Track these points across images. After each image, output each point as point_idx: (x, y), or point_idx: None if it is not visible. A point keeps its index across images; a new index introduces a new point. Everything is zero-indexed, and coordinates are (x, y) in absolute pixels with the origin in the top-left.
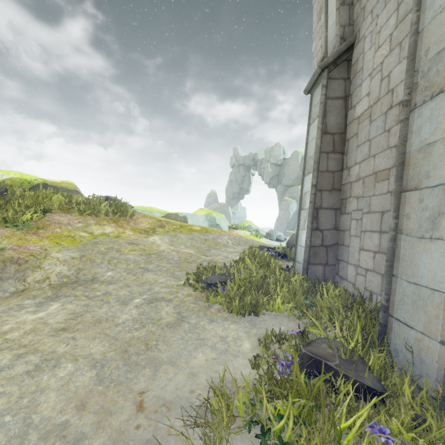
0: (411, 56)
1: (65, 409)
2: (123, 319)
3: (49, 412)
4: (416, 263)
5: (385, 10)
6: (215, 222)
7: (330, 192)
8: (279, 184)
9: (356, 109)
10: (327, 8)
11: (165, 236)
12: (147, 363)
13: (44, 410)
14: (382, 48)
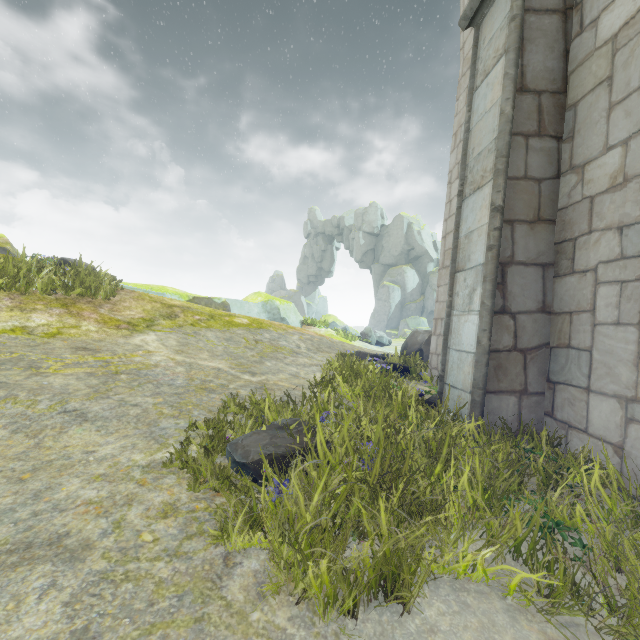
0: None
1: None
2: None
3: None
4: None
5: None
6: (278, 315)
7: (532, 226)
8: (375, 263)
9: (602, 23)
10: None
11: (171, 333)
12: None
13: None
14: None
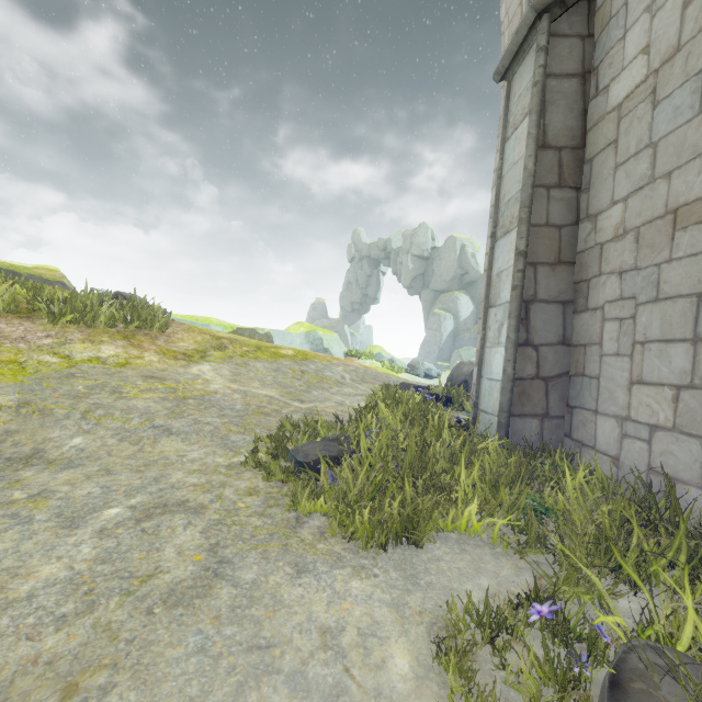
0: None
1: None
2: (37, 581)
3: None
4: None
5: None
6: (321, 346)
7: (553, 267)
8: (425, 289)
9: (611, 91)
10: None
11: (224, 364)
12: None
13: None
14: None
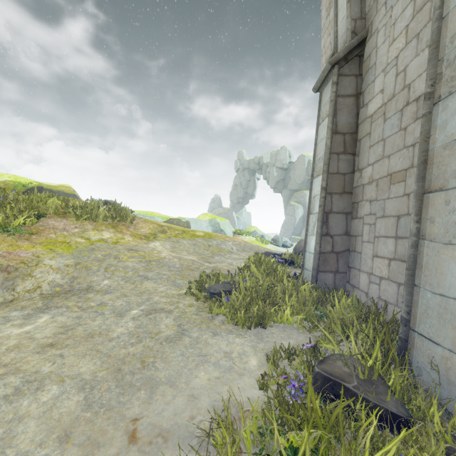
0: (434, 44)
1: (45, 442)
2: (118, 333)
3: (27, 445)
4: (442, 272)
5: (400, 0)
6: (219, 228)
7: (341, 195)
8: (284, 189)
9: (368, 107)
10: (337, 2)
11: (166, 241)
12: (143, 384)
13: (21, 443)
14: (397, 41)
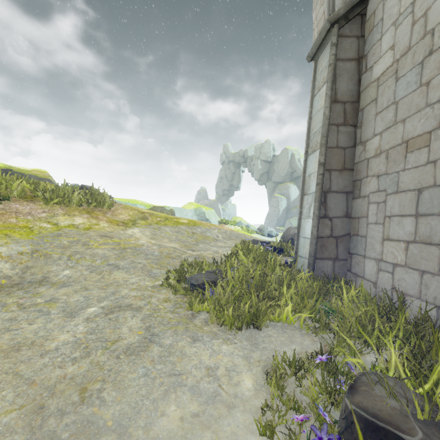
0: None
1: None
2: (59, 342)
3: None
4: None
5: None
6: (204, 217)
7: (341, 172)
8: (268, 181)
9: (374, 70)
10: None
11: (146, 228)
12: (73, 436)
13: None
14: None
